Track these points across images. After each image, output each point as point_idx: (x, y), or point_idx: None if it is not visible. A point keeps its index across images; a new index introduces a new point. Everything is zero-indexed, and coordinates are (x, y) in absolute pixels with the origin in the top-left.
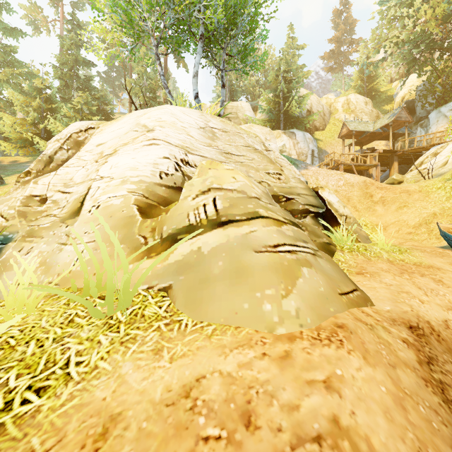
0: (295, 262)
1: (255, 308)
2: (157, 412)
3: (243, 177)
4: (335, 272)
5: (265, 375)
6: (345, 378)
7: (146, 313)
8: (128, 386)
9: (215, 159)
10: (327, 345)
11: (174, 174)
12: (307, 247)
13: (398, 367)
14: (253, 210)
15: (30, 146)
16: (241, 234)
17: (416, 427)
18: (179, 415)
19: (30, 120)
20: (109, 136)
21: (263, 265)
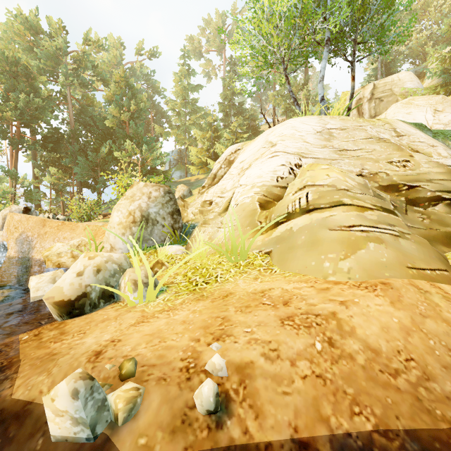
0: (363, 238)
1: (318, 265)
2: (247, 294)
3: (337, 173)
4: (420, 252)
5: (306, 293)
6: (358, 304)
7: (254, 263)
8: (239, 287)
9: (327, 159)
10: (361, 289)
11: (287, 177)
12: (391, 229)
13: (431, 319)
14: (338, 199)
15: (205, 166)
16: (322, 217)
17: (410, 344)
18: (256, 296)
19: (205, 148)
20: (248, 154)
21: (332, 239)
